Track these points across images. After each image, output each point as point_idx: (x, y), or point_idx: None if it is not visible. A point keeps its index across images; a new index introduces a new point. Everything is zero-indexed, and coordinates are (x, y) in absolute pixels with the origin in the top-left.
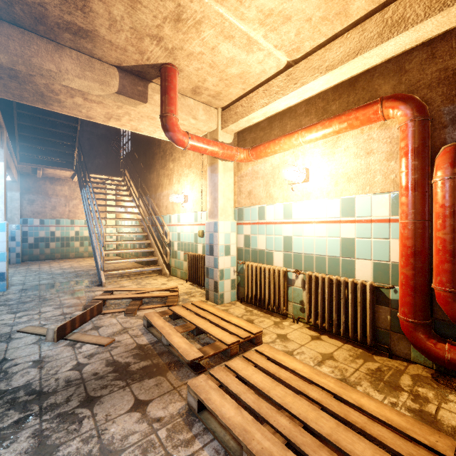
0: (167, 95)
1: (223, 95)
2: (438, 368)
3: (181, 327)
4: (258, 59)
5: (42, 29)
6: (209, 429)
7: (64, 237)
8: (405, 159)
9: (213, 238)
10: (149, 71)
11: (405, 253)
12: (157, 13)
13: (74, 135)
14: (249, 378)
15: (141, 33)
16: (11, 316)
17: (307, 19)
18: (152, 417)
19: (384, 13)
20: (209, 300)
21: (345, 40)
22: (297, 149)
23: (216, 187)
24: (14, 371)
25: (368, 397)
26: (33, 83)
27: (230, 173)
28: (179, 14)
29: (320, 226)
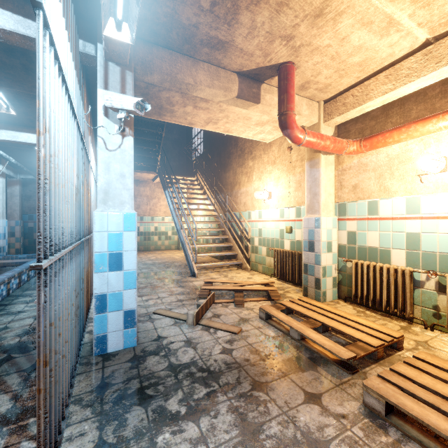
0: (287, 93)
1: (331, 87)
2: None
3: (306, 323)
4: (391, 42)
5: (186, 48)
6: (410, 436)
7: (146, 232)
8: None
9: (313, 234)
10: (265, 72)
11: None
12: (300, 12)
13: (159, 142)
14: (434, 388)
15: (274, 35)
16: (139, 299)
17: None
18: (334, 412)
19: None
20: (309, 297)
21: None
22: (427, 136)
23: (317, 182)
24: (174, 348)
25: None
26: (158, 98)
27: (331, 167)
28: (323, 9)
29: None
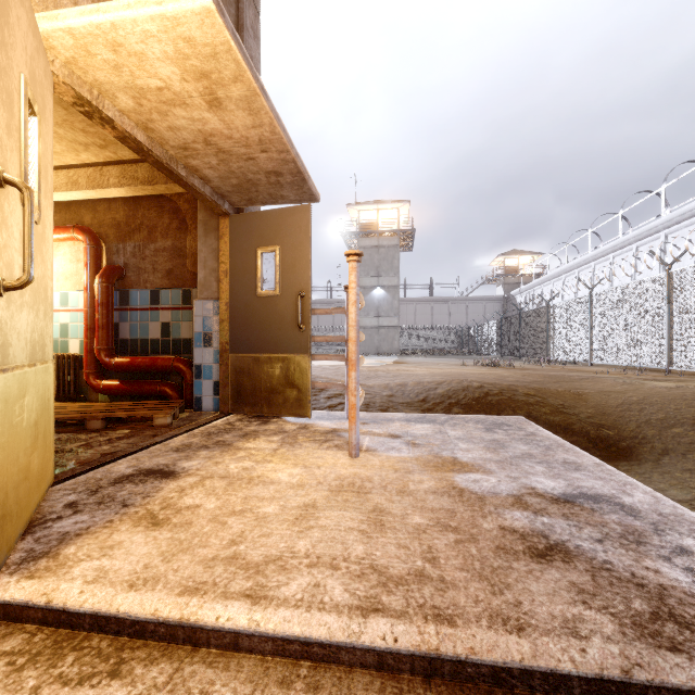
0: None
1: None
2: (111, 401)
3: None
4: None
5: None
6: None
7: None
8: (85, 270)
9: None
10: None
11: (85, 329)
12: None
13: None
14: None
15: None
16: None
17: None
18: None
19: (69, 172)
20: None
21: None
22: None
23: None
24: None
25: None
26: None
27: None
28: None
29: None
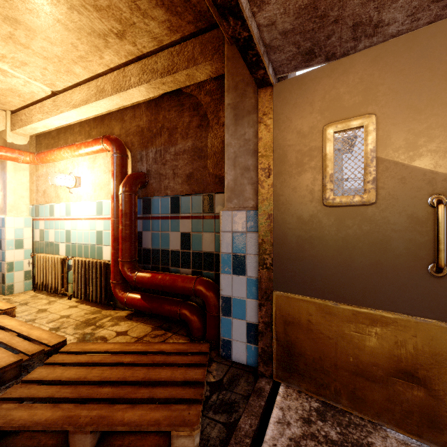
0: None
1: (4, 101)
2: (135, 310)
3: None
4: (20, 83)
5: None
6: None
7: None
8: (112, 179)
9: (1, 233)
10: None
11: (111, 239)
12: None
13: None
14: None
15: None
16: None
17: (44, 68)
18: None
19: (97, 82)
20: None
21: (81, 90)
22: (74, 160)
23: (5, 184)
24: None
25: (43, 330)
26: None
27: (24, 172)
28: None
29: (86, 222)
